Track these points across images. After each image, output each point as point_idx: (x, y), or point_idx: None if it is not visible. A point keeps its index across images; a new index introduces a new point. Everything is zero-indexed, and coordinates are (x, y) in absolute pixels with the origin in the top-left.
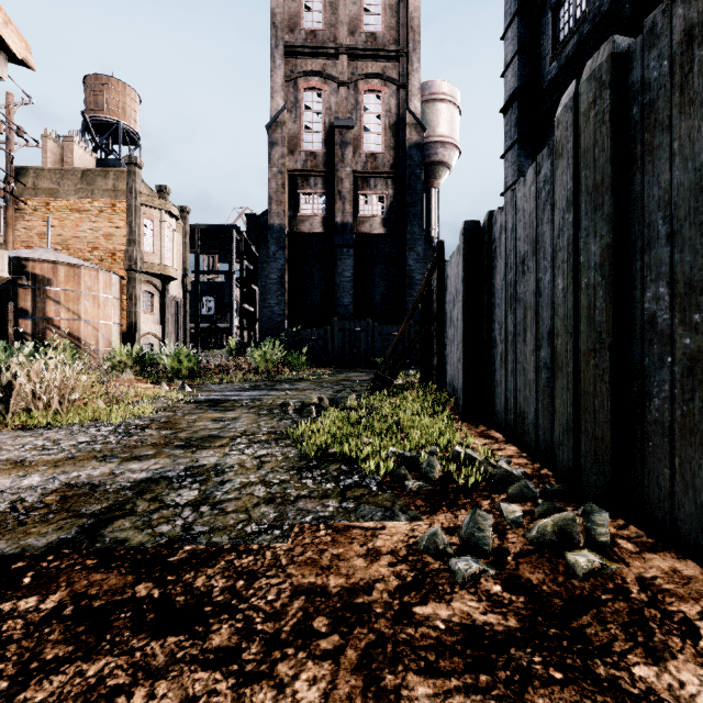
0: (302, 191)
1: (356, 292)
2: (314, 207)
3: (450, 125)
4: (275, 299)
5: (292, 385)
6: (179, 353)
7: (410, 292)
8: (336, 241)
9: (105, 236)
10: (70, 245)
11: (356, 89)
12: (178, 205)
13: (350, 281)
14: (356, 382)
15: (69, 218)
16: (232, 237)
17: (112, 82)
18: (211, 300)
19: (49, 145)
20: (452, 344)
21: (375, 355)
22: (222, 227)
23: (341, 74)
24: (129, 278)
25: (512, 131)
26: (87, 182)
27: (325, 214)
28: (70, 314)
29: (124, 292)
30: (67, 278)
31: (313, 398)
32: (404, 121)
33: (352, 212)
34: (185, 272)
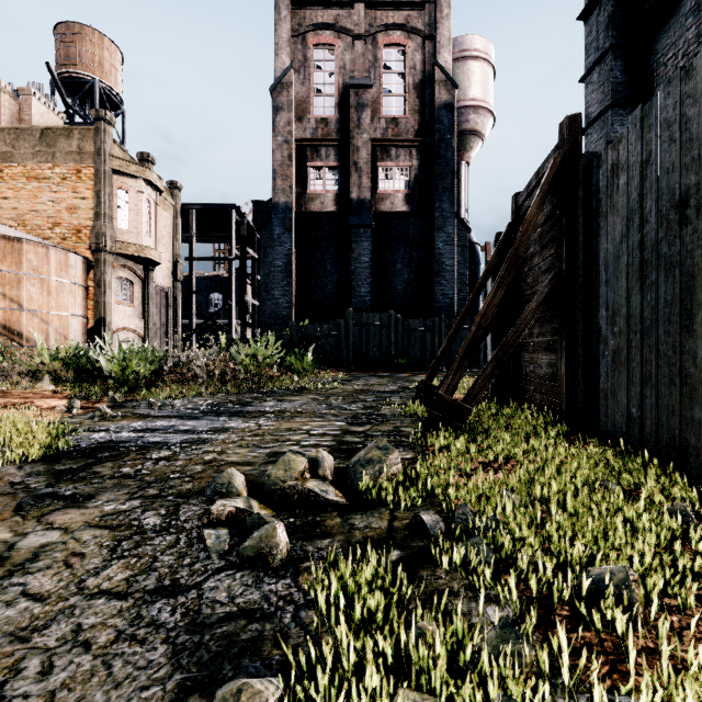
0: (312, 164)
1: (374, 281)
2: (326, 182)
3: (484, 87)
4: (280, 289)
5: (284, 401)
6: (125, 352)
7: (438, 280)
8: (351, 220)
9: (69, 209)
10: (27, 221)
11: (374, 43)
12: (167, 181)
13: (368, 267)
14: (381, 396)
15: (26, 187)
16: (231, 219)
17: (86, 32)
18: (219, 296)
19: (3, 100)
20: (658, 328)
21: (398, 355)
22: (219, 207)
23: (356, 25)
24: (96, 260)
25: (600, 38)
26: (47, 144)
27: (338, 191)
28: (7, 302)
29: (91, 278)
30: (2, 255)
31: (295, 464)
32: (432, 78)
33: (369, 186)
34: (175, 259)
